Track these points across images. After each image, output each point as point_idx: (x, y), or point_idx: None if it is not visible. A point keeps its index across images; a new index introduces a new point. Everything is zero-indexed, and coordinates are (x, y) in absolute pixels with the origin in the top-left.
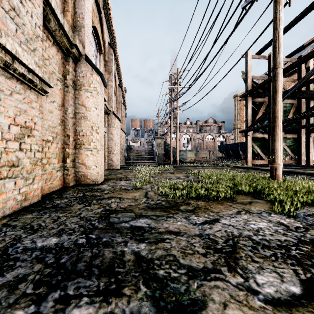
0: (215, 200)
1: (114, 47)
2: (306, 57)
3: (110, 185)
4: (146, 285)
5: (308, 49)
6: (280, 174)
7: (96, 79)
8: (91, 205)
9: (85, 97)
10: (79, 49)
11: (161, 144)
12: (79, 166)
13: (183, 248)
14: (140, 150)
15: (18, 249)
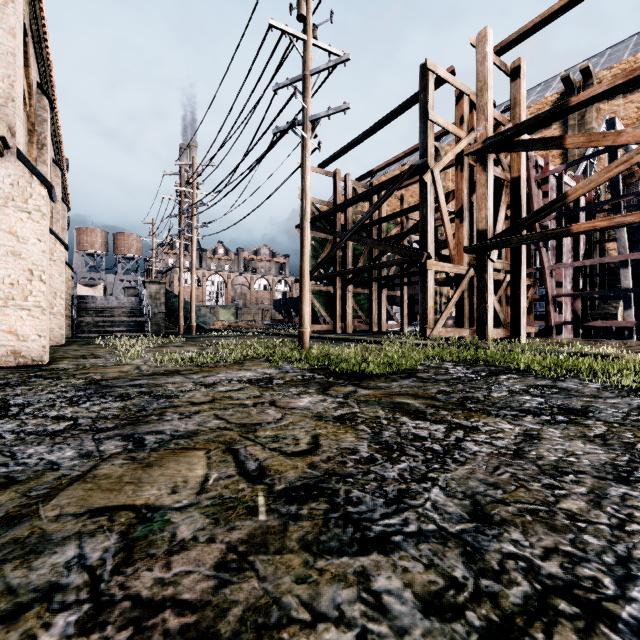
0: (223, 366)
1: (48, 88)
2: (361, 196)
3: (70, 364)
4: (150, 396)
5: (396, 165)
6: (307, 339)
7: (40, 192)
8: (63, 380)
9: (16, 220)
10: (8, 141)
11: (159, 295)
12: (2, 335)
13: (177, 386)
14: (110, 306)
15: (20, 401)
